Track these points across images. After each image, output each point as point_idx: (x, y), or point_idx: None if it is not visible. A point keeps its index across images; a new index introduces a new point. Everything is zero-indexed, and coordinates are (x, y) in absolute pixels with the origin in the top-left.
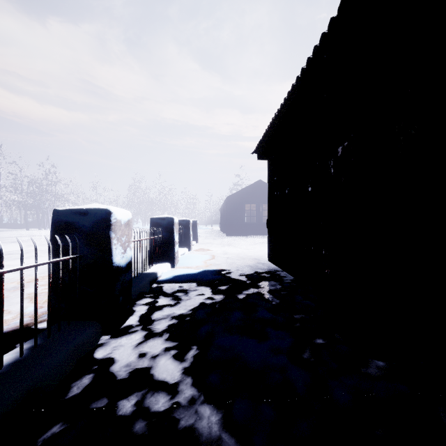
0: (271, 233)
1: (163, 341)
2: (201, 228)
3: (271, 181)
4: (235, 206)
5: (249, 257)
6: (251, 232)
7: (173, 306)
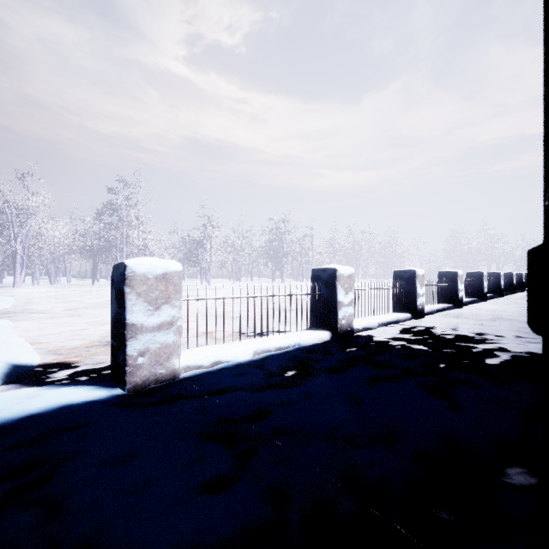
0: None
1: None
2: None
3: None
4: None
5: None
6: None
7: None
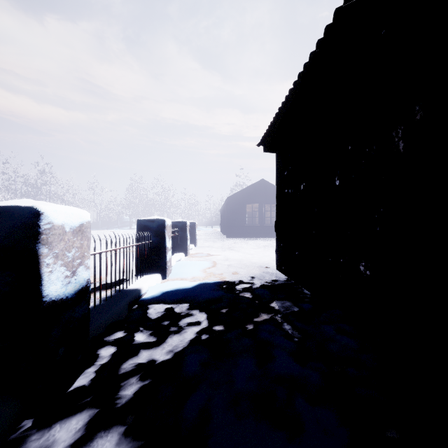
0: (280, 238)
1: (122, 434)
2: (201, 230)
3: (280, 177)
4: (237, 207)
5: (254, 264)
6: (253, 234)
7: (153, 348)
